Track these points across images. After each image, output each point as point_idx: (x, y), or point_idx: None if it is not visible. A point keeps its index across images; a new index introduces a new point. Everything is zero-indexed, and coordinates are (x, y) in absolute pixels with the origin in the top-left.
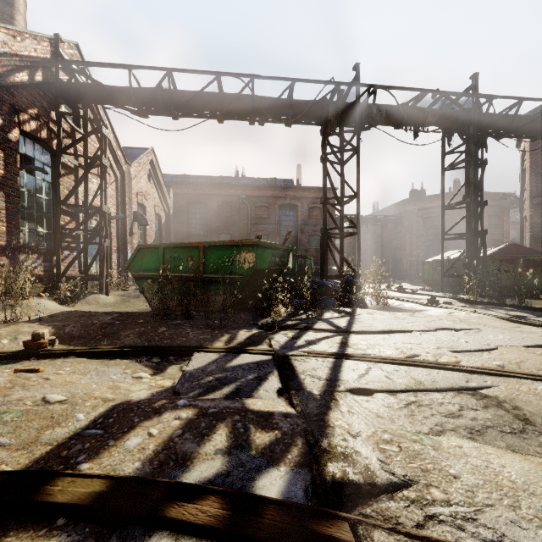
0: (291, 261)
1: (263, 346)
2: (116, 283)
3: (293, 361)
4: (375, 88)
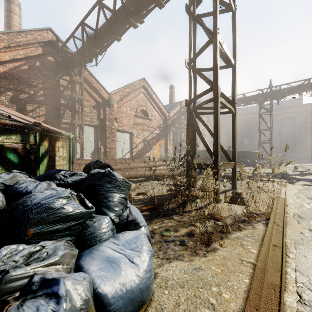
0: None
1: None
2: None
3: None
4: (279, 86)
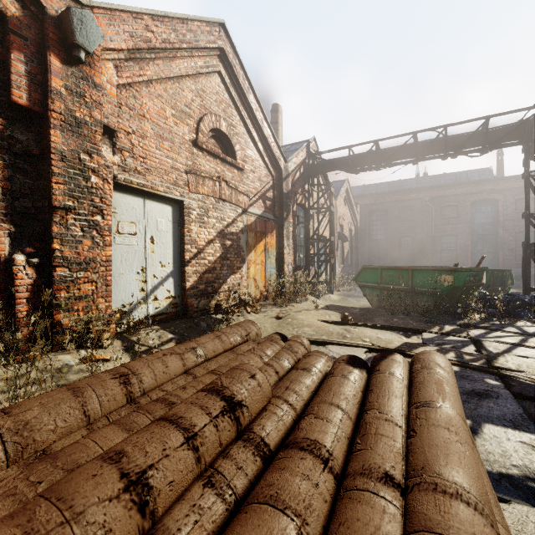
0: (485, 278)
1: (463, 335)
2: None
3: (483, 342)
4: None
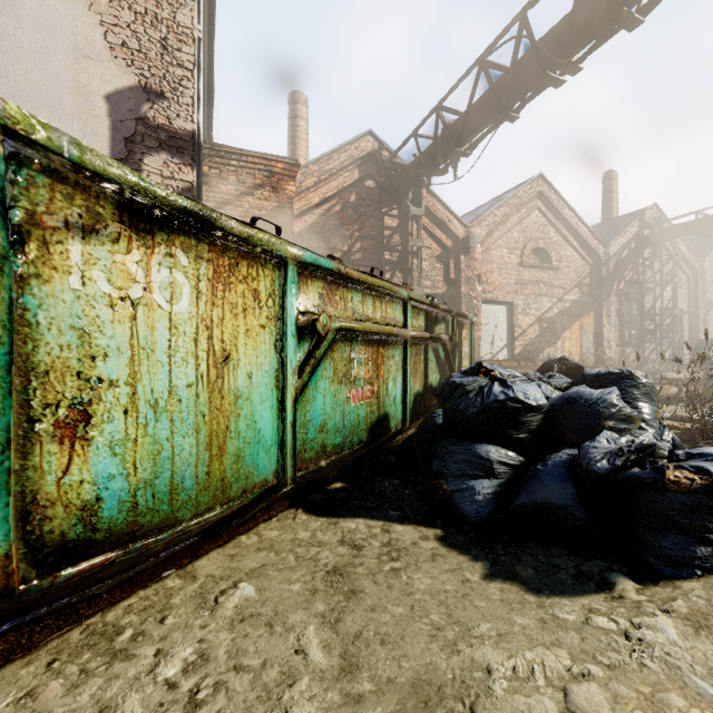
0: None
1: None
2: (687, 366)
3: None
4: None
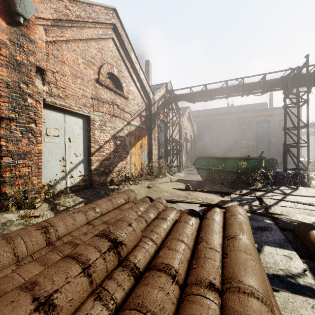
0: (264, 163)
1: (252, 195)
2: None
3: (263, 199)
4: None
